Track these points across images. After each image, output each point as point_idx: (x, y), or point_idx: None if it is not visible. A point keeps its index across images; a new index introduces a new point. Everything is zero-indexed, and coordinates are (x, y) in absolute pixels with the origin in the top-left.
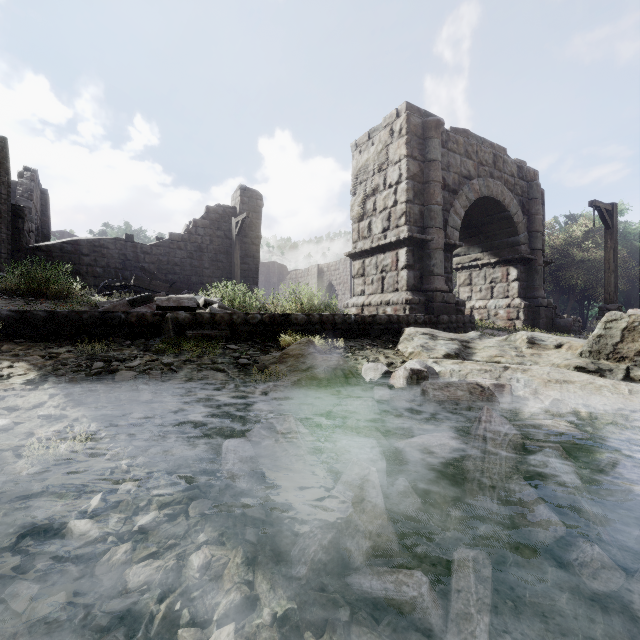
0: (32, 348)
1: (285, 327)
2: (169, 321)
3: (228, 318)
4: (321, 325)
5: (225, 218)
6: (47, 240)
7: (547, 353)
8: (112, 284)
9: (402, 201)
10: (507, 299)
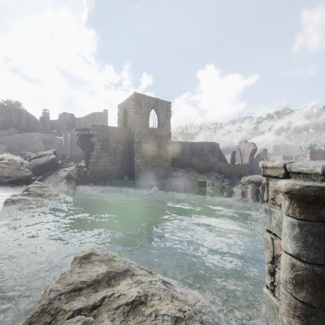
0: None
1: None
2: None
3: None
4: None
5: (260, 155)
6: None
7: None
8: None
9: None
10: None
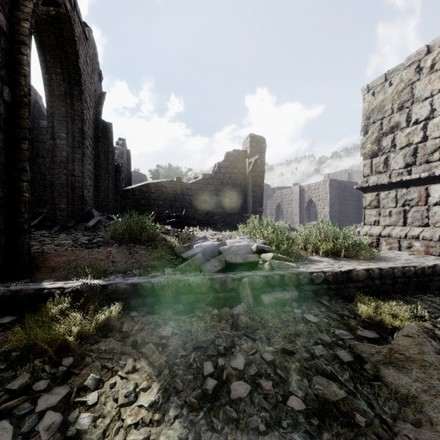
0: (145, 327)
1: (346, 284)
2: (246, 286)
3: (295, 279)
4: (380, 280)
5: (239, 159)
6: (130, 181)
7: None
8: (170, 214)
9: (435, 136)
10: None
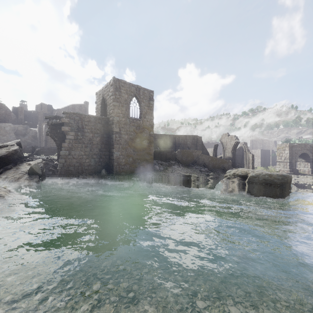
0: None
1: None
2: None
3: None
4: None
5: (240, 149)
6: None
7: (308, 178)
8: None
9: (288, 156)
10: (308, 168)
